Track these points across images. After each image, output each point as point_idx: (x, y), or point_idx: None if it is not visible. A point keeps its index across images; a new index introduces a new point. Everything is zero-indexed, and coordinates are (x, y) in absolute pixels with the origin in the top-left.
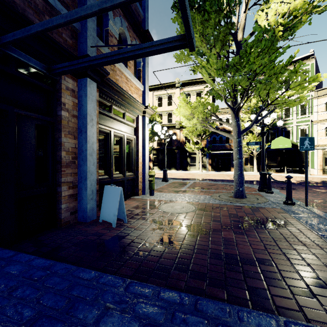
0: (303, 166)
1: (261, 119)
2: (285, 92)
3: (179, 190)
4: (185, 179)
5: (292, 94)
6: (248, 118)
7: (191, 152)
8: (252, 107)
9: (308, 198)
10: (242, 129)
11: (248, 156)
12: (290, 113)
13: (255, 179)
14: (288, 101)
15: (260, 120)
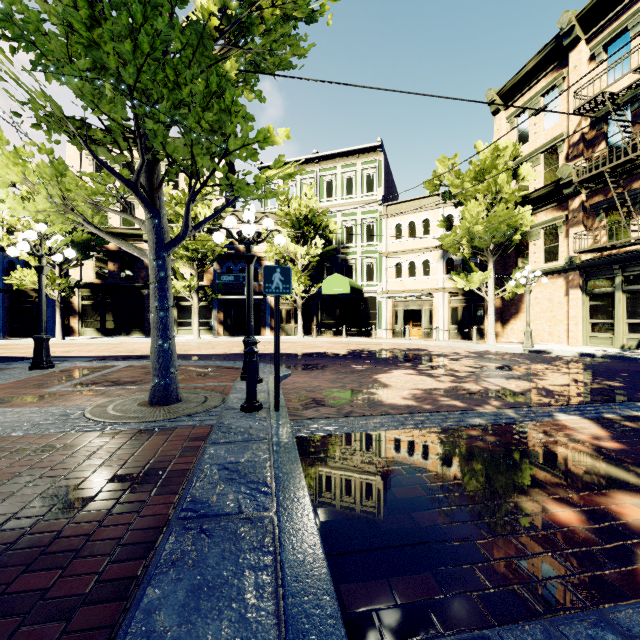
0: (370, 325)
1: (206, 220)
2: (263, 171)
3: (29, 394)
4: (132, 357)
5: (270, 176)
6: (287, 236)
7: (180, 296)
8: (292, 216)
9: (321, 386)
10: (278, 254)
11: (292, 307)
12: (353, 236)
13: (287, 349)
14: (237, 183)
15: (205, 222)
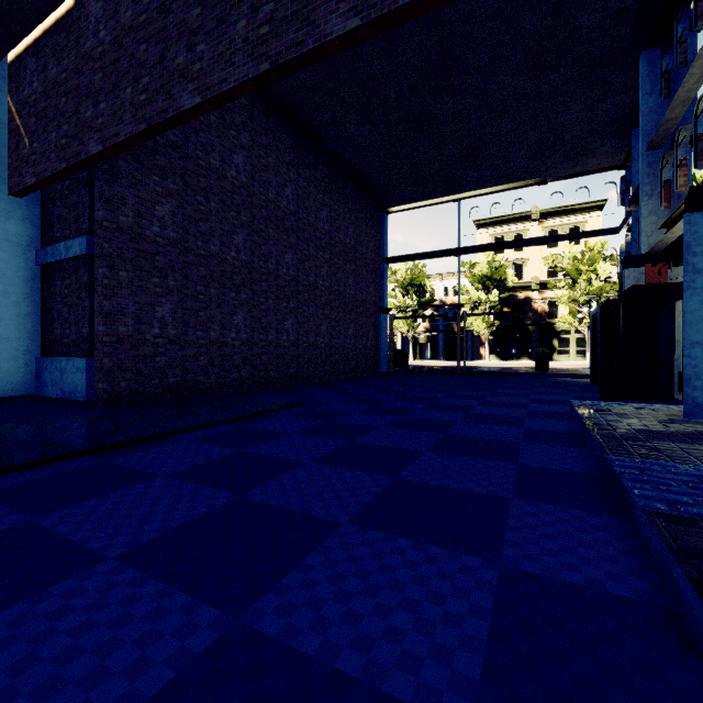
0: None
1: None
2: None
3: None
4: None
5: None
6: None
7: (560, 330)
8: None
9: None
10: None
11: None
12: None
13: None
14: None
15: None
